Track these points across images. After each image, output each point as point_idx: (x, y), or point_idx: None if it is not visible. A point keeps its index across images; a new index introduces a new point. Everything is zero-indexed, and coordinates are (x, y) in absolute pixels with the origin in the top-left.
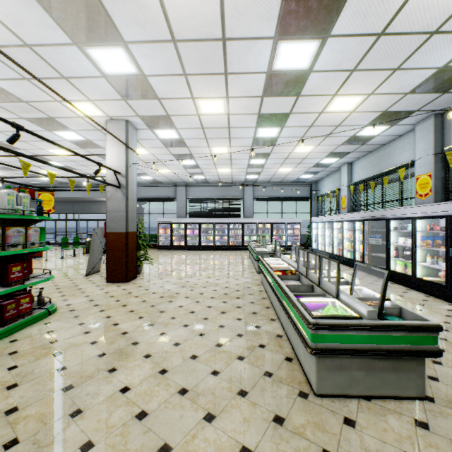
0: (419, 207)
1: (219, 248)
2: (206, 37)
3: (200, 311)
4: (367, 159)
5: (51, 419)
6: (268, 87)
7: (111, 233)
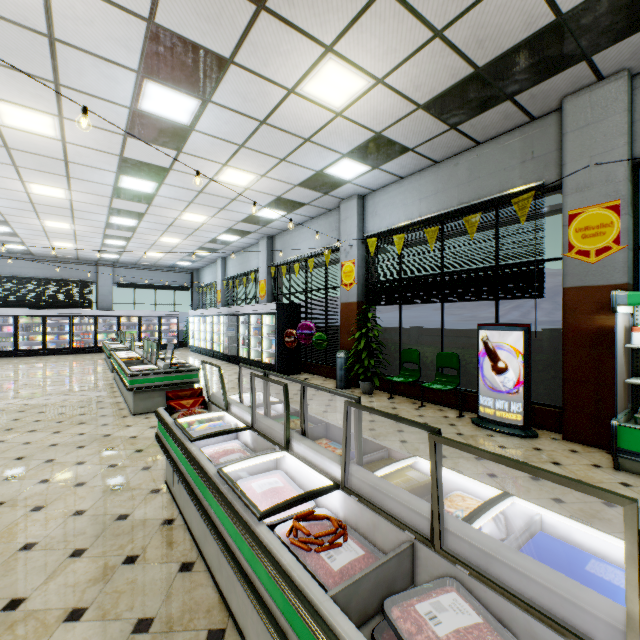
0: (251, 307)
1: (55, 353)
2: (47, 155)
3: (36, 403)
4: (236, 257)
5: None
6: (117, 194)
7: None
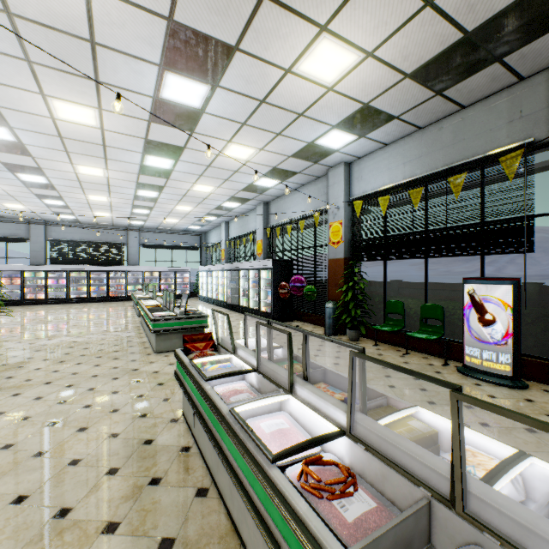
0: (250, 263)
1: (96, 300)
2: (90, 141)
3: (82, 340)
4: (237, 221)
5: None
6: (142, 171)
7: None
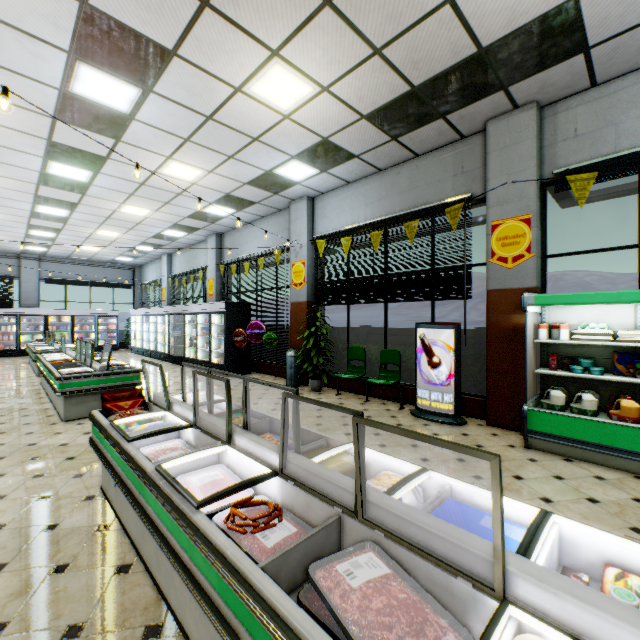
0: (199, 305)
1: None
2: None
3: None
4: (183, 254)
5: None
6: (44, 181)
7: None
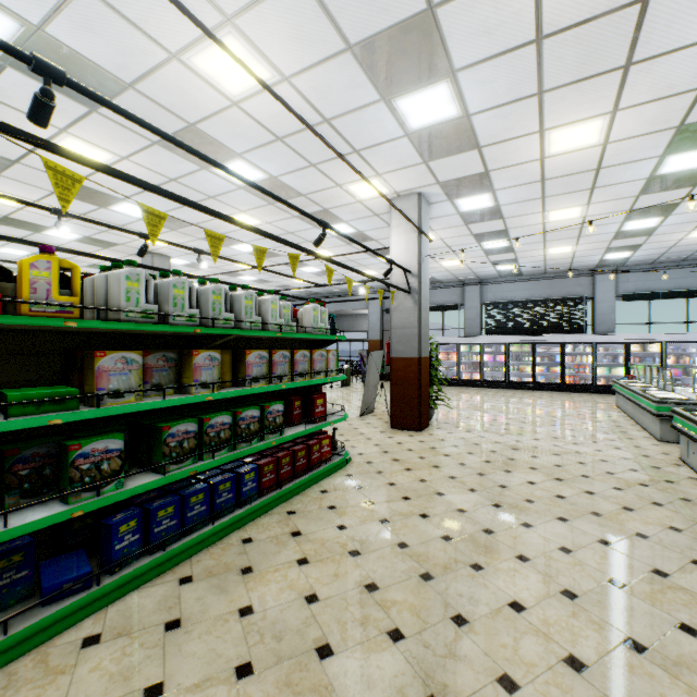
0: None
1: (544, 388)
2: (607, 8)
3: (574, 497)
4: None
5: (429, 618)
6: None
7: (398, 358)
